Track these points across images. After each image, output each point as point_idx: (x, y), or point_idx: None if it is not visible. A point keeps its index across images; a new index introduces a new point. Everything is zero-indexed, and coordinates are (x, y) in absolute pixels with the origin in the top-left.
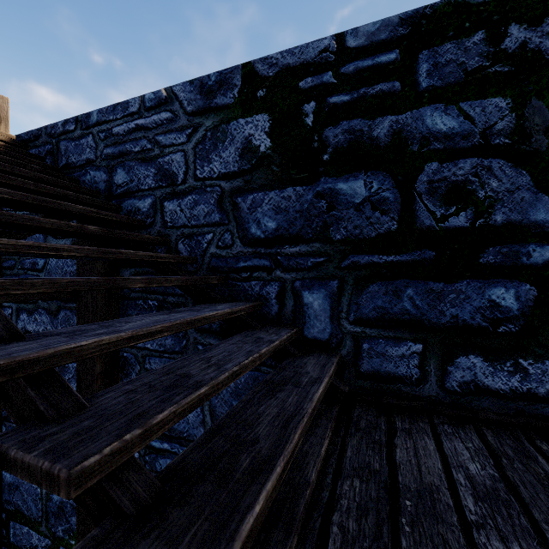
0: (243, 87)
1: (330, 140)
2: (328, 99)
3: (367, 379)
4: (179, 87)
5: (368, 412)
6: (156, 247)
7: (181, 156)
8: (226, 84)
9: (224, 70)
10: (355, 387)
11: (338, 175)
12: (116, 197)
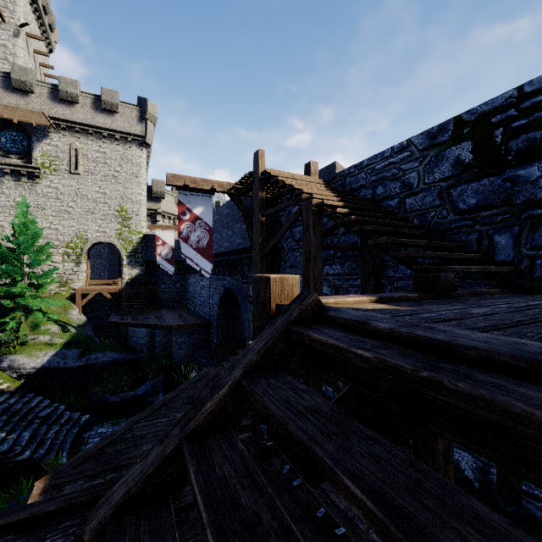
0: (454, 129)
1: (513, 147)
2: (511, 124)
3: (539, 281)
4: (414, 138)
5: (534, 293)
6: None
7: (415, 174)
8: (443, 130)
9: (442, 123)
10: (530, 286)
11: (518, 166)
12: (377, 201)
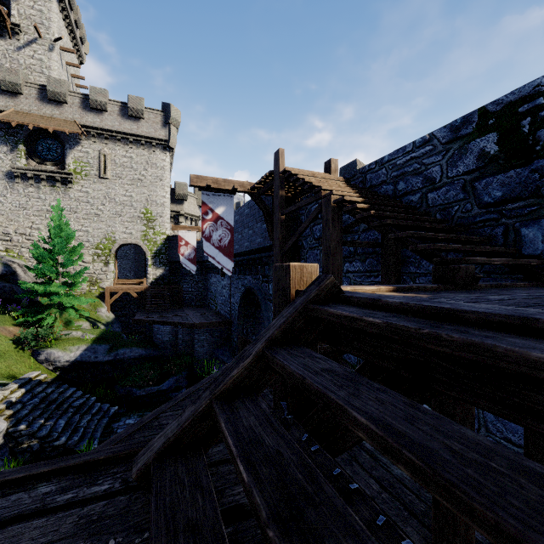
0: (478, 121)
1: (541, 137)
2: (540, 113)
3: None
4: (437, 131)
5: None
6: None
7: (438, 168)
8: (467, 122)
9: (466, 115)
10: None
11: None
12: (398, 197)
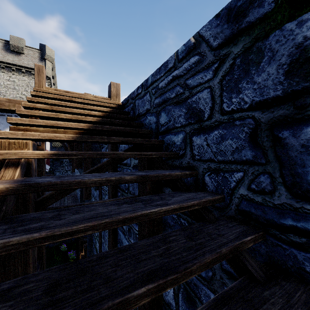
0: None
1: None
2: None
3: None
4: (205, 28)
5: None
6: None
7: (207, 93)
8: None
9: None
10: None
11: None
12: (160, 134)
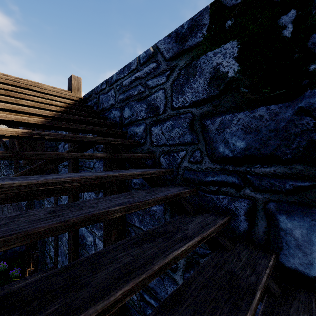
0: (211, 23)
1: None
2: None
3: None
4: (161, 42)
5: None
6: (146, 159)
7: (162, 93)
8: (196, 27)
9: (194, 16)
10: None
11: None
12: (124, 126)
